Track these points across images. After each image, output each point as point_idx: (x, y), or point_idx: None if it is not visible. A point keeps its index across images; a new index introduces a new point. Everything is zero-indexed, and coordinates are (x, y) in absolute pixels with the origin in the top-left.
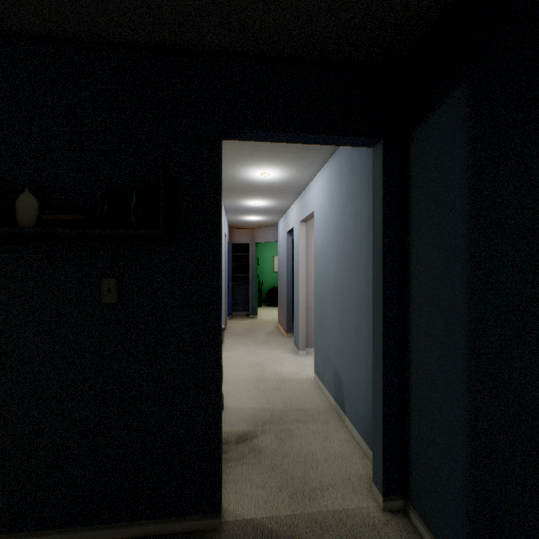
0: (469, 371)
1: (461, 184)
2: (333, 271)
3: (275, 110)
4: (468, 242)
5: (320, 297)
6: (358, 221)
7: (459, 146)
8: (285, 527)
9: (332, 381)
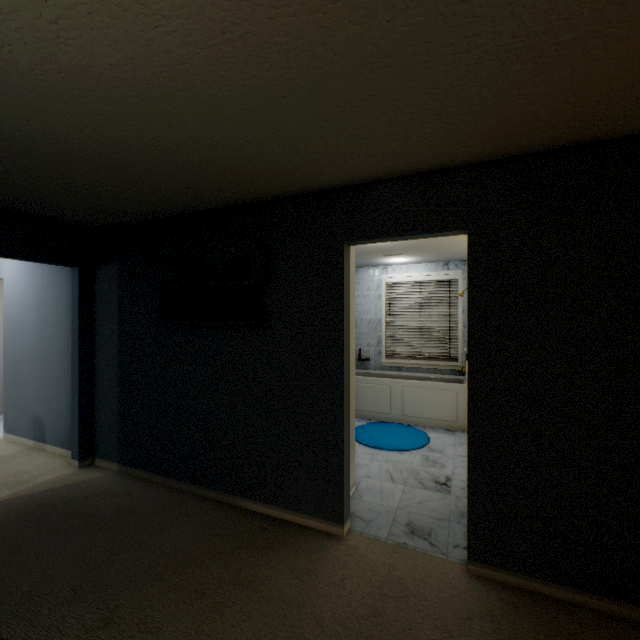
0: (120, 379)
1: (117, 303)
2: (34, 337)
3: (3, 243)
4: (119, 327)
5: (14, 360)
6: (60, 303)
7: (116, 287)
8: (12, 496)
9: (32, 427)
